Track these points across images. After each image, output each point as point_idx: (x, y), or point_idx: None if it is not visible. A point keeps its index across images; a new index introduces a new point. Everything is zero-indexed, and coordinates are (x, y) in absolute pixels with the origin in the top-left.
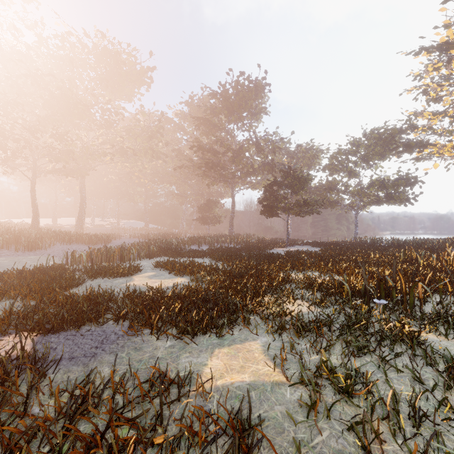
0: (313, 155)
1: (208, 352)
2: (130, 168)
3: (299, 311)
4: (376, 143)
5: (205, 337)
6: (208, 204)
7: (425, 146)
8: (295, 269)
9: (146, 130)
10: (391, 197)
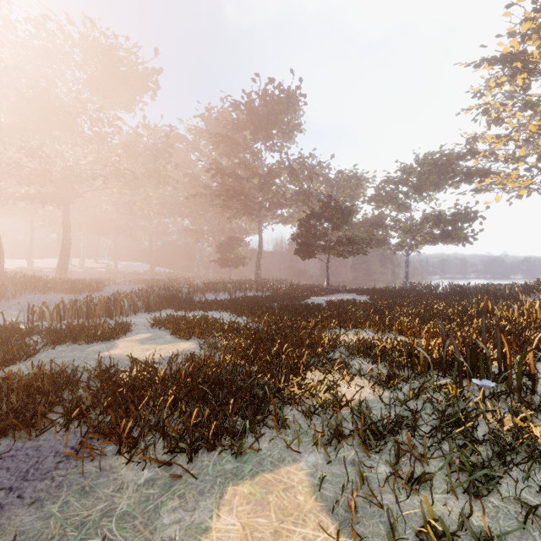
0: (356, 184)
1: (214, 494)
2: (131, 196)
3: (362, 400)
4: (430, 171)
5: (211, 456)
6: (229, 242)
7: (488, 175)
8: (342, 326)
9: (150, 148)
10: (448, 235)
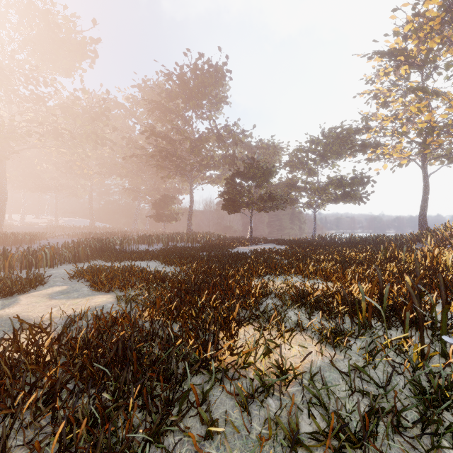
0: (273, 152)
1: None
2: (70, 156)
3: (315, 373)
4: (333, 142)
5: None
6: (163, 200)
7: (378, 146)
8: (269, 273)
9: (88, 111)
10: (347, 195)
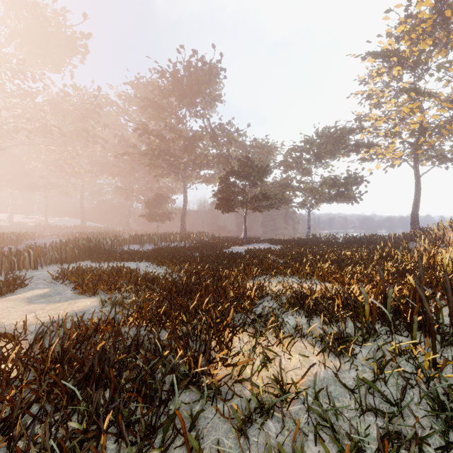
0: (268, 151)
1: None
2: (60, 154)
3: (320, 389)
4: (327, 142)
5: None
6: (156, 199)
7: (372, 146)
8: (265, 273)
9: (79, 107)
10: (341, 195)
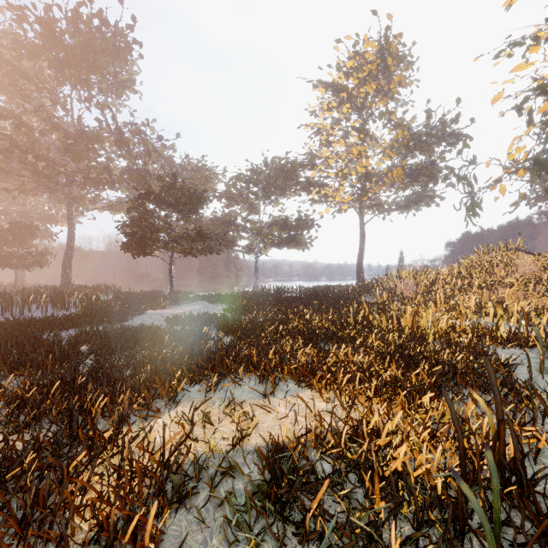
0: (205, 177)
1: None
2: None
3: None
4: (278, 175)
5: None
6: (12, 230)
7: (323, 187)
8: (197, 380)
9: None
10: (293, 239)
